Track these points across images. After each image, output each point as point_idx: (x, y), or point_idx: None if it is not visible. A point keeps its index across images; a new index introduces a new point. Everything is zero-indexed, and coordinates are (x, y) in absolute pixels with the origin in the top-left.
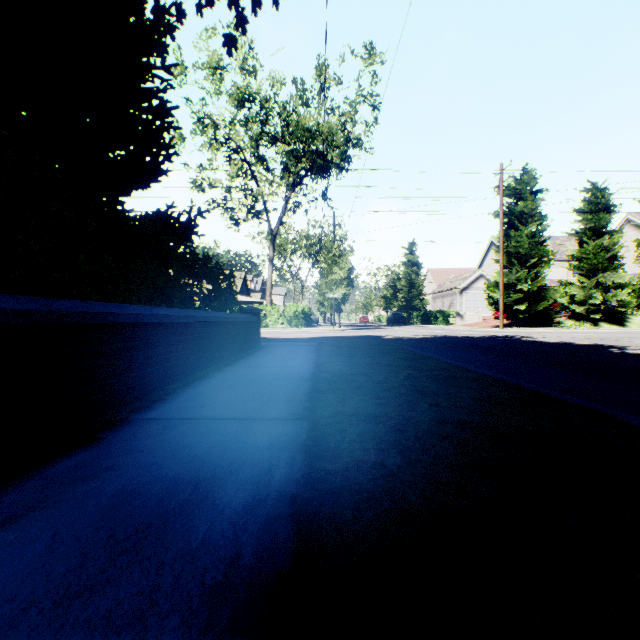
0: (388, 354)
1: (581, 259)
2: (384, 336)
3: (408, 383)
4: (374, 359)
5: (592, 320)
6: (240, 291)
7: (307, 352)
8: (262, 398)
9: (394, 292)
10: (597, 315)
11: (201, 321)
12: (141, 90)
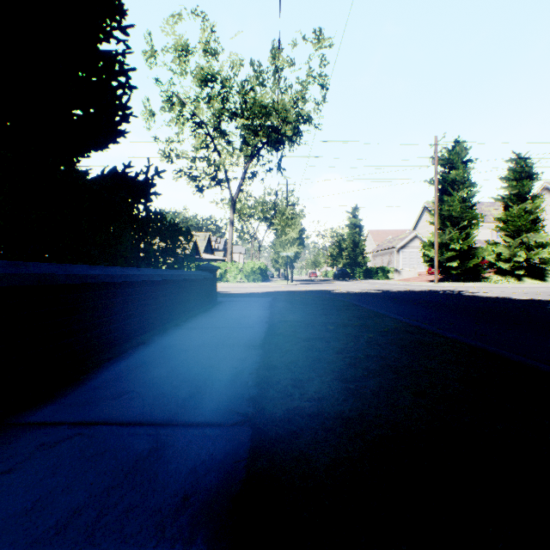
0: (341, 311)
1: (506, 221)
2: (333, 290)
3: (373, 353)
4: (328, 318)
5: (516, 275)
6: (205, 250)
7: (261, 309)
8: (199, 379)
9: (339, 251)
10: (521, 271)
11: (144, 280)
12: (96, 49)
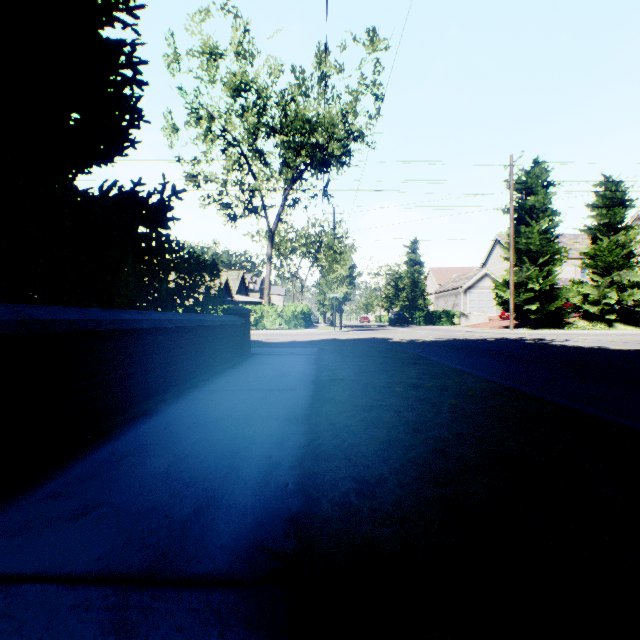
0: (407, 366)
1: (594, 257)
2: (390, 339)
3: (465, 430)
4: (392, 375)
5: (606, 321)
6: (238, 291)
7: (305, 363)
8: (213, 478)
9: (396, 292)
10: (612, 315)
11: (148, 327)
12: (96, 35)
